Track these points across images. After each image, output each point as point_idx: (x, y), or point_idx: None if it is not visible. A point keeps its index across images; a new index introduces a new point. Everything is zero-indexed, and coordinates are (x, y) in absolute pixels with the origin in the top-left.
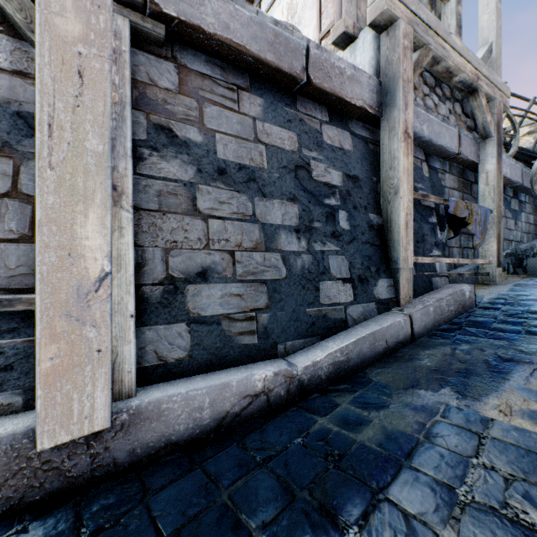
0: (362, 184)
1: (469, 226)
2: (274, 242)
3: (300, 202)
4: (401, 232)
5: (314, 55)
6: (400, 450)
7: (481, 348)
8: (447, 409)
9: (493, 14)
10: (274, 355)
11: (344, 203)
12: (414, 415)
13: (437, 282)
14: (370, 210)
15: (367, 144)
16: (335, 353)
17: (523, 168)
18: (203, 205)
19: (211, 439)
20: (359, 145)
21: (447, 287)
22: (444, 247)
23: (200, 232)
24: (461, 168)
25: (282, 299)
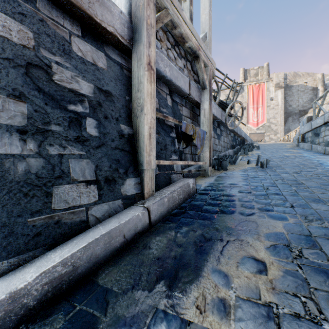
0: (115, 99)
1: (194, 140)
2: None
3: (32, 102)
4: (145, 141)
5: None
6: None
7: (194, 230)
8: (154, 317)
9: (207, 16)
10: None
11: (94, 112)
12: None
13: (174, 177)
14: (122, 121)
15: (122, 69)
16: (53, 269)
17: (222, 111)
18: None
19: None
20: (114, 67)
21: (180, 181)
22: (182, 154)
23: None
24: (192, 105)
25: None
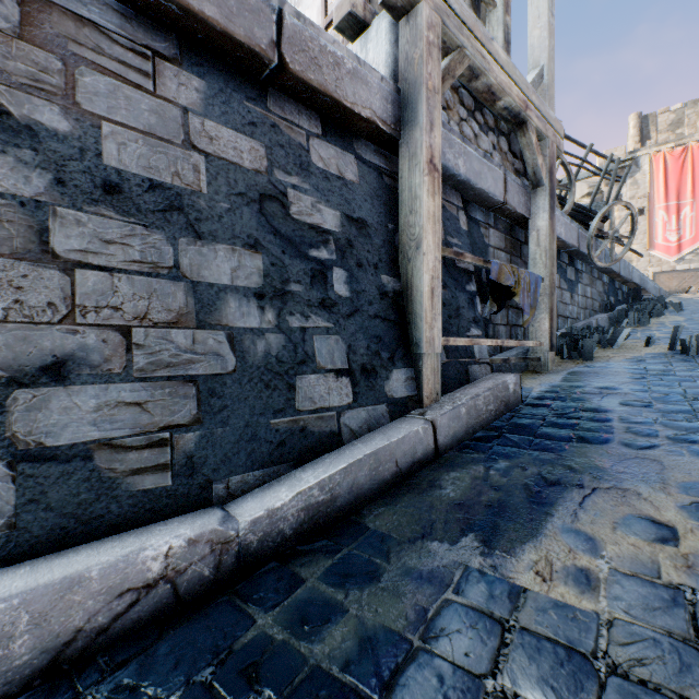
0: (371, 231)
1: (516, 297)
2: (215, 314)
3: (268, 251)
4: (424, 302)
5: (291, 27)
6: (376, 676)
7: (522, 466)
8: (465, 575)
9: (545, 30)
10: (206, 502)
11: (342, 257)
12: (414, 593)
13: (476, 371)
14: (383, 269)
15: (381, 176)
16: (310, 491)
17: (579, 229)
18: (65, 243)
19: (34, 692)
20: (369, 176)
21: (488, 378)
22: (488, 325)
23: (55, 291)
24: (509, 223)
25: (226, 406)
